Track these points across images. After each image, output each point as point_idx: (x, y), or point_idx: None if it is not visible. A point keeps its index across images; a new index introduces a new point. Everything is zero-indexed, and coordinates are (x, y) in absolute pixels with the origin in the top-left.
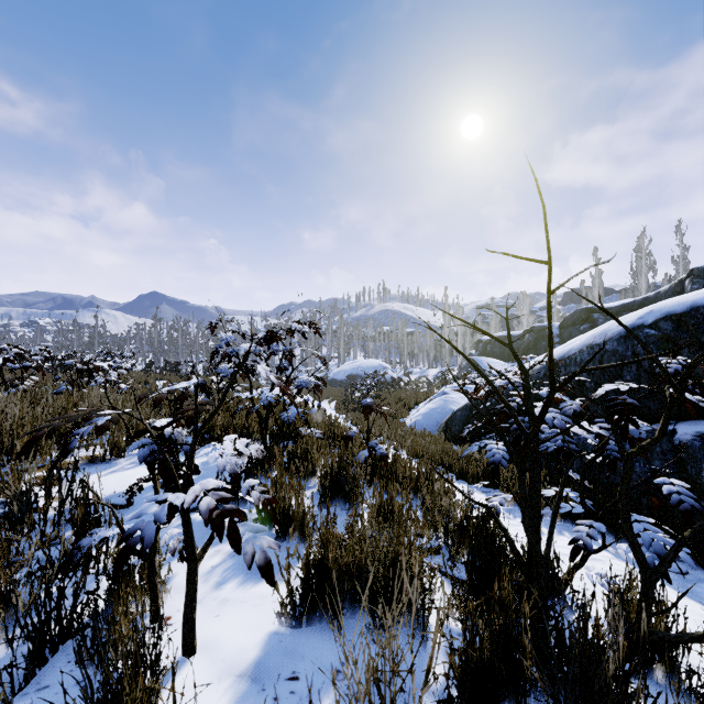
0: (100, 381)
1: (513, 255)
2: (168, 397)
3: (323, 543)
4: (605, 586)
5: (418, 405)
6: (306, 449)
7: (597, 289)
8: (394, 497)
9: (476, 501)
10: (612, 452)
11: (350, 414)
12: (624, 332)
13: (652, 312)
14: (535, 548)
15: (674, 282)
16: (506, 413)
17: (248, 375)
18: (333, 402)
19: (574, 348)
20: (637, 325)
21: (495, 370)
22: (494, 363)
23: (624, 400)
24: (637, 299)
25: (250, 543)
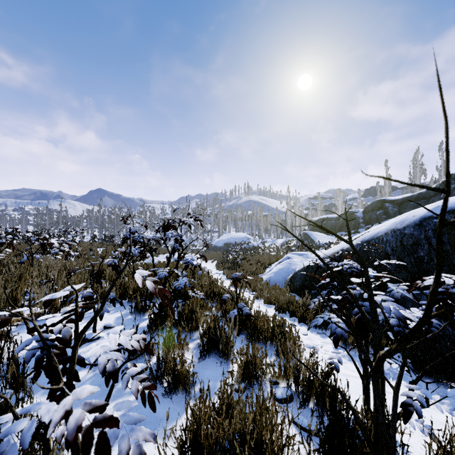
0: (56, 250)
1: (396, 180)
2: (90, 272)
3: (196, 423)
4: (424, 432)
5: (271, 265)
6: (191, 309)
7: (387, 187)
8: (256, 357)
9: (314, 341)
10: (432, 328)
11: (225, 271)
12: (418, 221)
13: (439, 207)
14: (388, 443)
15: (439, 182)
16: (349, 299)
17: (150, 253)
18: (215, 261)
19: (381, 231)
20: (428, 216)
21: (356, 285)
22: (320, 236)
23: (447, 290)
24: (414, 194)
25: (126, 439)
